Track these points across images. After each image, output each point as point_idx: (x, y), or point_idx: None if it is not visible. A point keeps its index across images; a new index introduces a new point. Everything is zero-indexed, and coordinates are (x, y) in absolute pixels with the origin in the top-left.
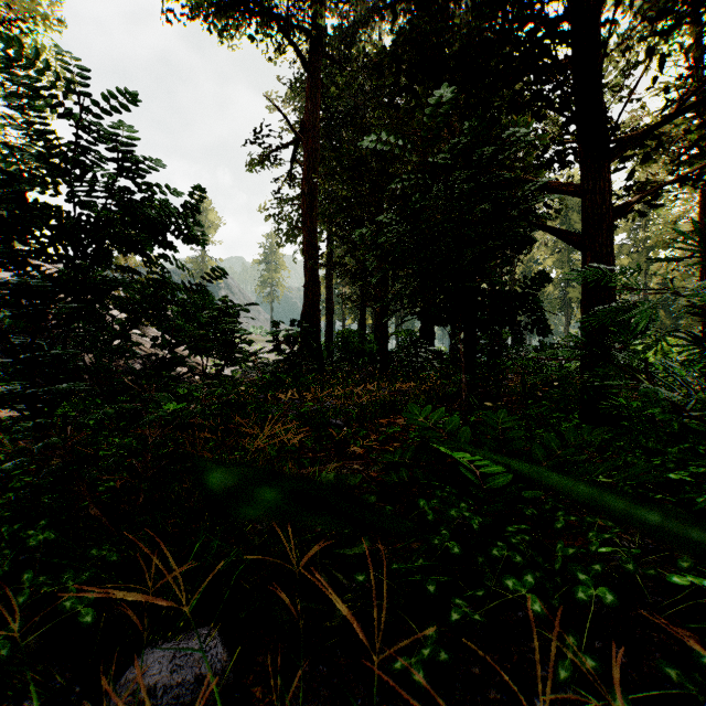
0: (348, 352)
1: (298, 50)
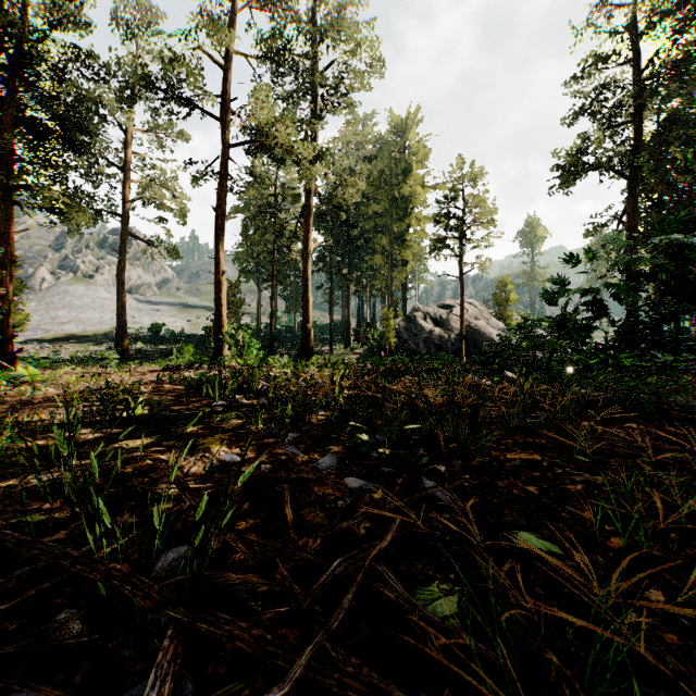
0: None
1: (621, 173)
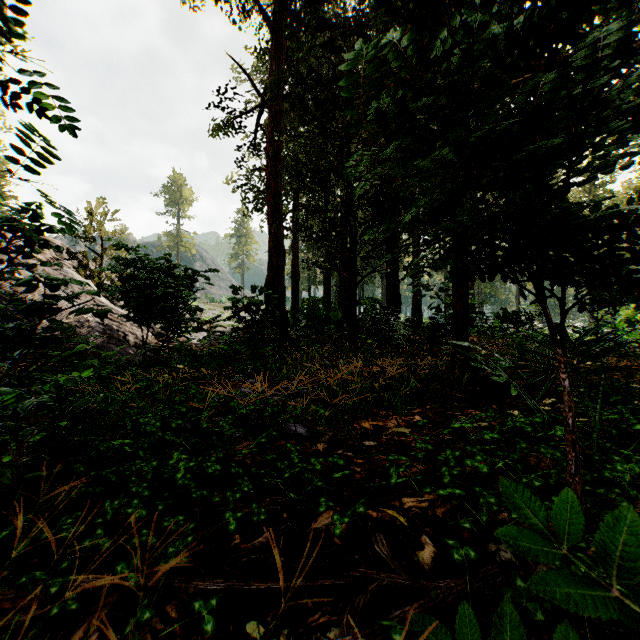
0: (313, 319)
1: (262, 8)
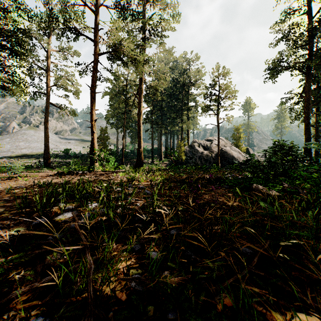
0: None
1: (302, 71)
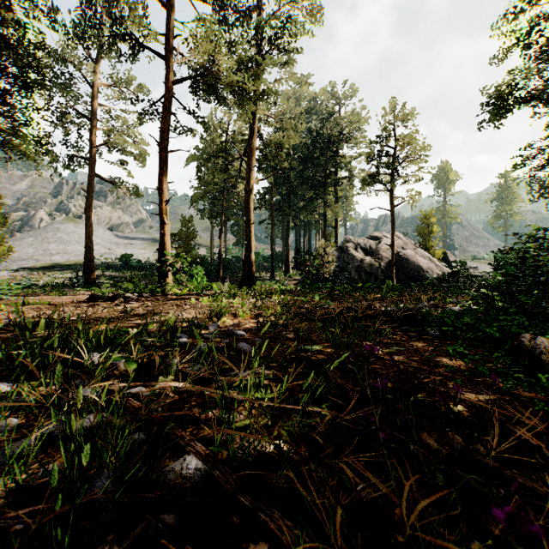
0: None
1: None
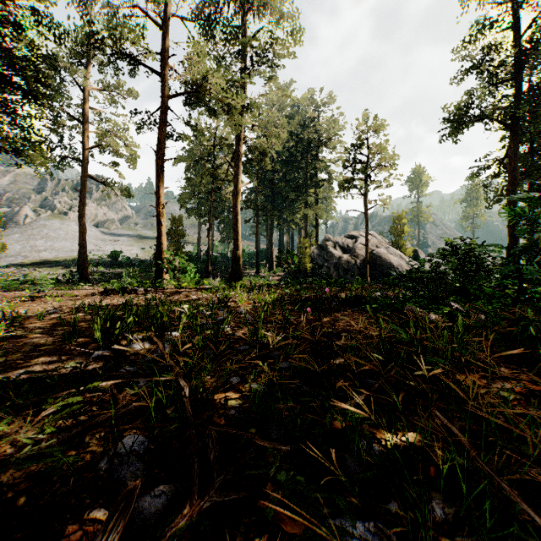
0: None
1: (503, 123)
